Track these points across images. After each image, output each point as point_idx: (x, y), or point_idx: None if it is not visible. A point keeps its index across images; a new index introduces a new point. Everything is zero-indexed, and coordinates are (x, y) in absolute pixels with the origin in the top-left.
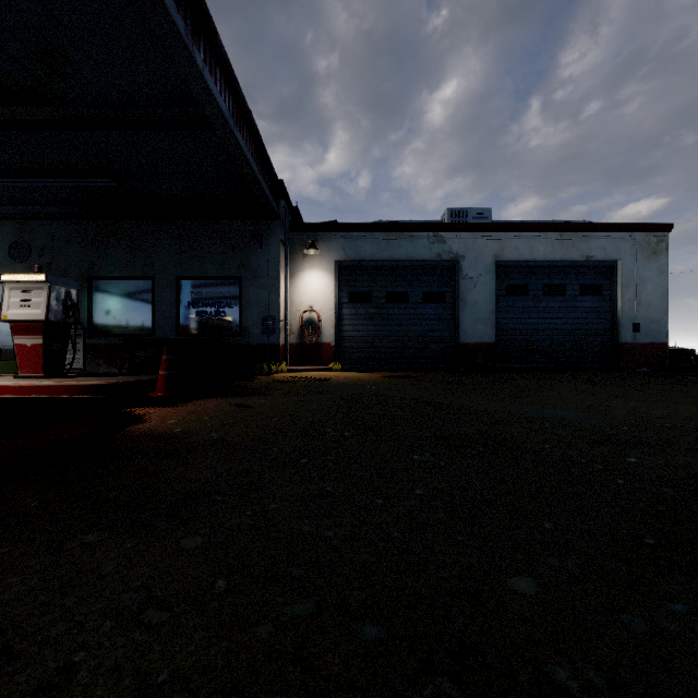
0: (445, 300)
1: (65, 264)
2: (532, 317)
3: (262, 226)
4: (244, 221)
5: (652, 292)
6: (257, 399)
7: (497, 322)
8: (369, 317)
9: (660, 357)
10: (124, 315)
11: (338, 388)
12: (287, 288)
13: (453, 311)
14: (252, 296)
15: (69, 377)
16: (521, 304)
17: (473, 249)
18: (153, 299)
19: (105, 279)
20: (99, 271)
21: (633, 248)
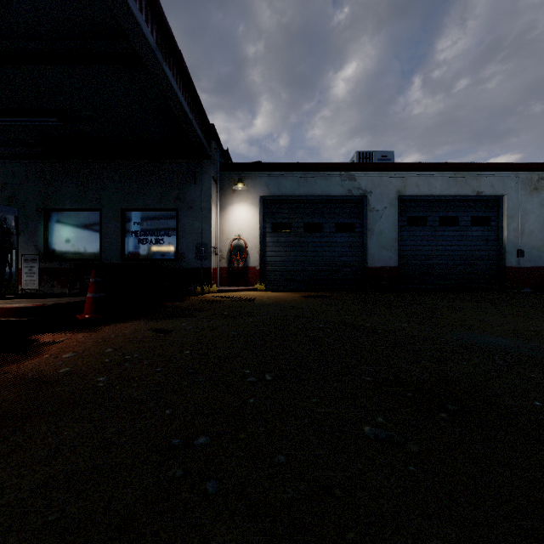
0: (355, 230)
1: (24, 198)
2: (430, 245)
3: (196, 164)
4: (180, 161)
5: (534, 223)
6: (179, 323)
7: (400, 248)
8: (289, 245)
9: (540, 279)
10: (76, 242)
11: (261, 310)
12: (218, 219)
13: (361, 239)
14: (187, 225)
15: (4, 299)
16: (420, 233)
17: (379, 185)
18: (100, 228)
19: (58, 211)
20: (54, 203)
21: (517, 184)
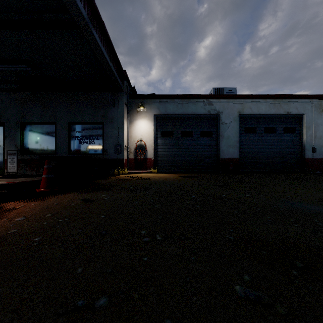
0: (212, 135)
1: (8, 115)
2: (258, 144)
3: (114, 95)
4: (105, 92)
5: (322, 131)
6: (101, 194)
7: (240, 147)
8: (172, 144)
9: None
10: (40, 143)
11: (154, 185)
12: (128, 129)
13: (216, 141)
14: (109, 132)
15: None
16: (252, 138)
17: (227, 108)
18: (55, 134)
19: (30, 124)
20: (27, 119)
21: (312, 107)
